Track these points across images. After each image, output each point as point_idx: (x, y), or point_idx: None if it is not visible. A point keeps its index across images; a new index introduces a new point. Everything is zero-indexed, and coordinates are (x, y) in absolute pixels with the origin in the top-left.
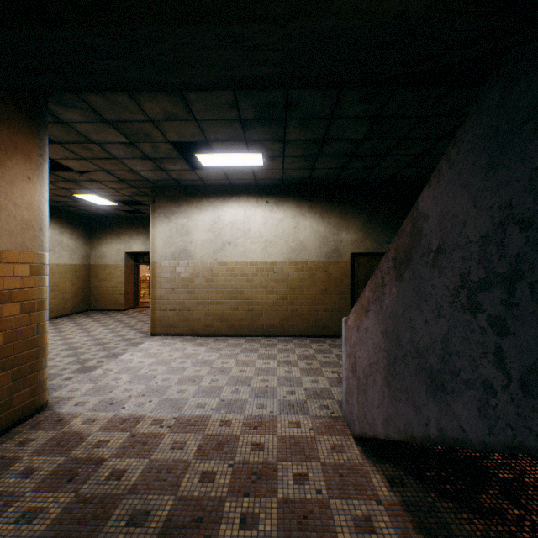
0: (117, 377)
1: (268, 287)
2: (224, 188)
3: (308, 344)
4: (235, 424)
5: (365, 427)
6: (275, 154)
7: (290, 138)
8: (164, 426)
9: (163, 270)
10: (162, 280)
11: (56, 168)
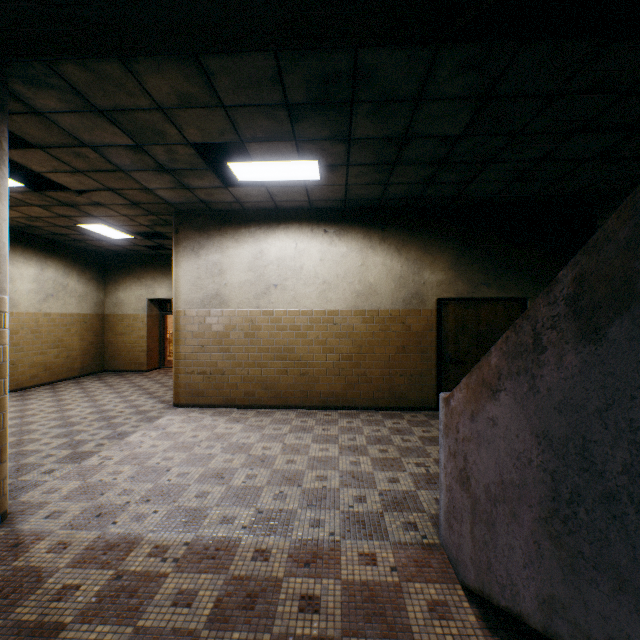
0: (116, 470)
1: (326, 343)
2: (269, 214)
3: (381, 420)
4: (277, 556)
5: (490, 585)
6: (336, 161)
7: (357, 135)
8: (168, 559)
9: (189, 321)
10: (188, 334)
11: (52, 189)
